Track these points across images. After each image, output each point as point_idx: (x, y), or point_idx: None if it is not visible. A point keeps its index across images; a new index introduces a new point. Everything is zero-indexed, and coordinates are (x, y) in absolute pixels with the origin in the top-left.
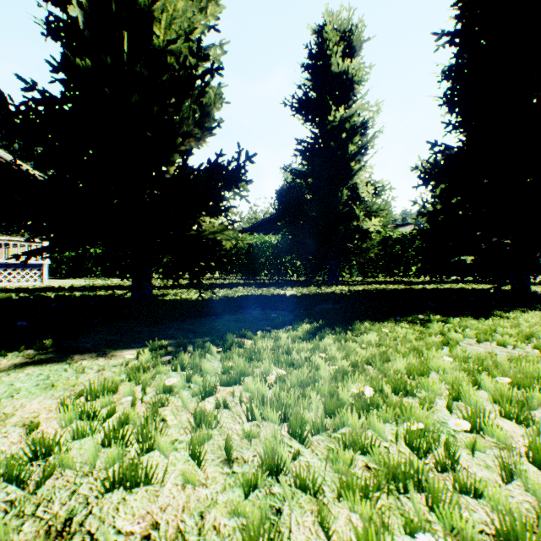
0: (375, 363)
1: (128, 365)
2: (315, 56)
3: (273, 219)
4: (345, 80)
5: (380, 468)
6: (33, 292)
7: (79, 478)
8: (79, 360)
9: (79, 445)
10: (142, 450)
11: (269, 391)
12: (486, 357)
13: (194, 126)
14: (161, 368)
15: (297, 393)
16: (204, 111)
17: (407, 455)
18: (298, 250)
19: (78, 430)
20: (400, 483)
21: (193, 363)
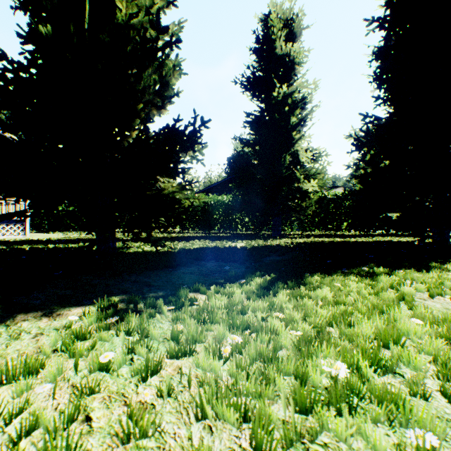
0: (340, 327)
1: (68, 330)
2: (262, 40)
3: (225, 182)
4: (287, 61)
5: None
6: (10, 245)
7: None
8: (20, 321)
9: None
10: None
11: (223, 366)
12: None
13: (154, 94)
14: (103, 335)
15: (257, 372)
16: (163, 80)
17: None
18: (247, 208)
19: None
20: None
21: (141, 327)
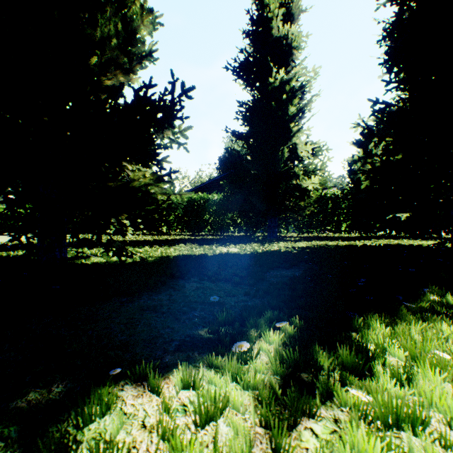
0: None
1: None
2: (256, 21)
3: (216, 181)
4: (284, 45)
5: None
6: None
7: None
8: None
9: None
10: None
11: None
12: None
13: (117, 49)
14: None
15: None
16: (129, 28)
17: None
18: (240, 208)
19: None
20: None
21: None
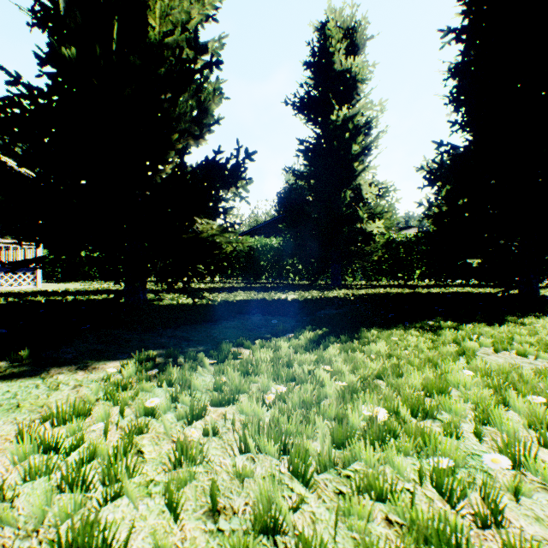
0: (387, 378)
1: (108, 381)
2: (318, 53)
3: (274, 221)
4: (348, 79)
5: (405, 522)
6: (23, 297)
7: (18, 541)
8: (56, 374)
9: (31, 488)
10: (105, 499)
11: (267, 413)
12: (511, 371)
13: (191, 122)
14: (145, 385)
15: (299, 416)
16: (202, 106)
17: (436, 501)
18: (300, 253)
19: (30, 469)
20: (431, 545)
21: (183, 378)
